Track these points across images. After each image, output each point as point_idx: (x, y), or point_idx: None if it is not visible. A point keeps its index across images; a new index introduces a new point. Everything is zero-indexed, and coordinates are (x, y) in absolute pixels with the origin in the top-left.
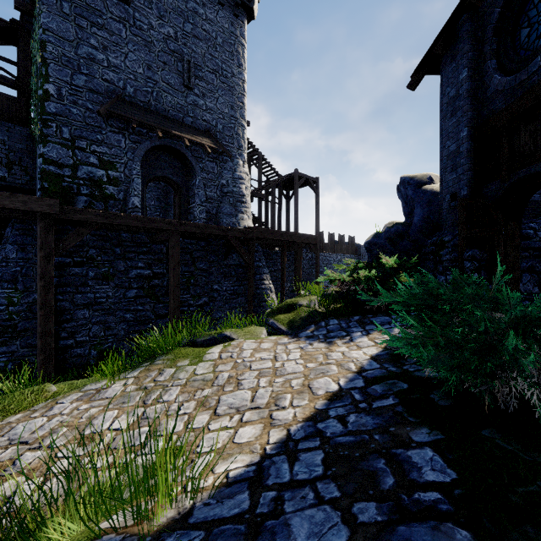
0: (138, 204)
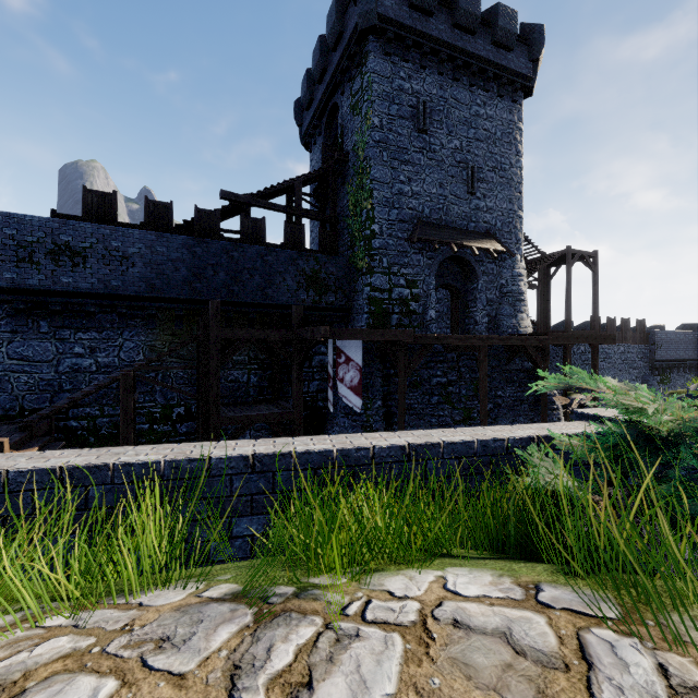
0: (434, 316)
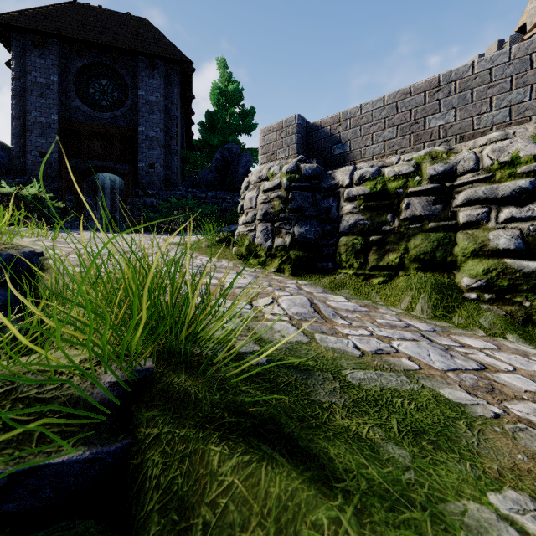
0: None
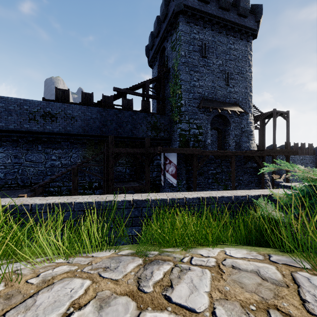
0: (209, 142)
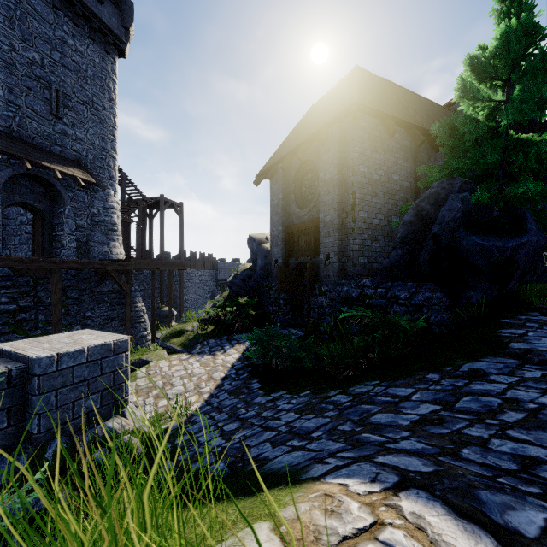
0: None
